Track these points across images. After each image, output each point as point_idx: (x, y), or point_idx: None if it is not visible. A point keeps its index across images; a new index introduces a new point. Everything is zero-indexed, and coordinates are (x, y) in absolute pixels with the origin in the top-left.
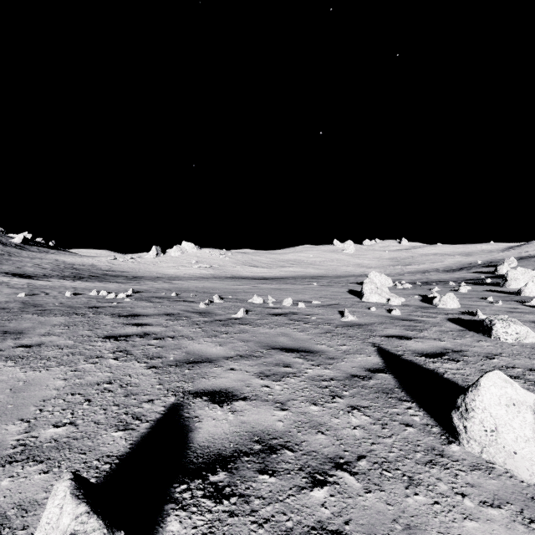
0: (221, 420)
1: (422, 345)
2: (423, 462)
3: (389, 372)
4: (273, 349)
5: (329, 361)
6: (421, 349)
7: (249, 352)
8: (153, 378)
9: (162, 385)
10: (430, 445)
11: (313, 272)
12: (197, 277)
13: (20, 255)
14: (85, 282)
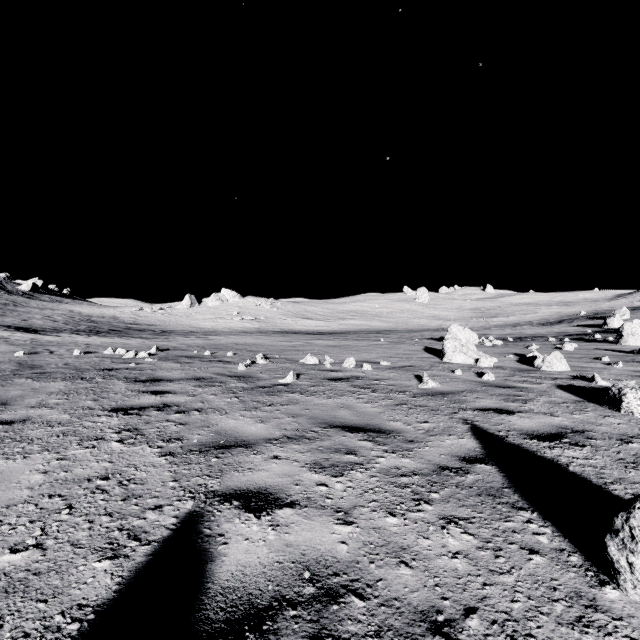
0: (257, 541)
1: (530, 422)
2: (568, 622)
3: (491, 462)
4: (332, 427)
5: (408, 445)
6: (530, 429)
7: (300, 432)
8: (166, 470)
9: (178, 482)
10: (573, 587)
11: (379, 325)
12: (239, 331)
13: (28, 305)
14: (102, 338)
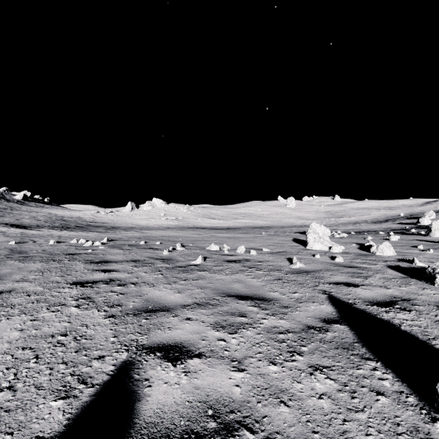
0: (173, 385)
1: (370, 293)
2: None
3: (344, 323)
4: (229, 296)
5: (283, 310)
6: (371, 297)
7: (206, 299)
8: (109, 329)
9: (117, 338)
10: (412, 423)
11: (261, 223)
12: (165, 227)
13: (20, 209)
14: (70, 232)
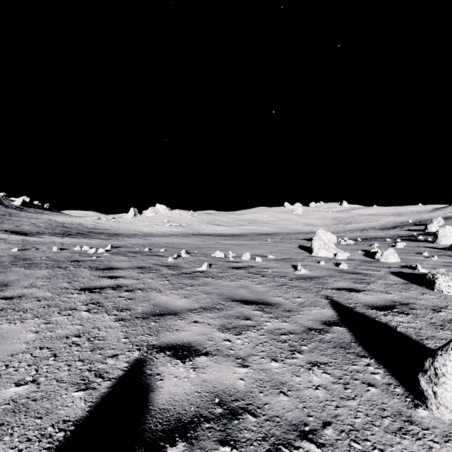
0: (183, 378)
1: (371, 298)
2: (392, 431)
3: (343, 325)
4: (234, 301)
5: (286, 314)
6: (371, 302)
7: (211, 304)
8: (120, 331)
9: (128, 339)
10: (397, 409)
11: (267, 229)
12: (168, 234)
13: (19, 215)
14: (72, 239)
